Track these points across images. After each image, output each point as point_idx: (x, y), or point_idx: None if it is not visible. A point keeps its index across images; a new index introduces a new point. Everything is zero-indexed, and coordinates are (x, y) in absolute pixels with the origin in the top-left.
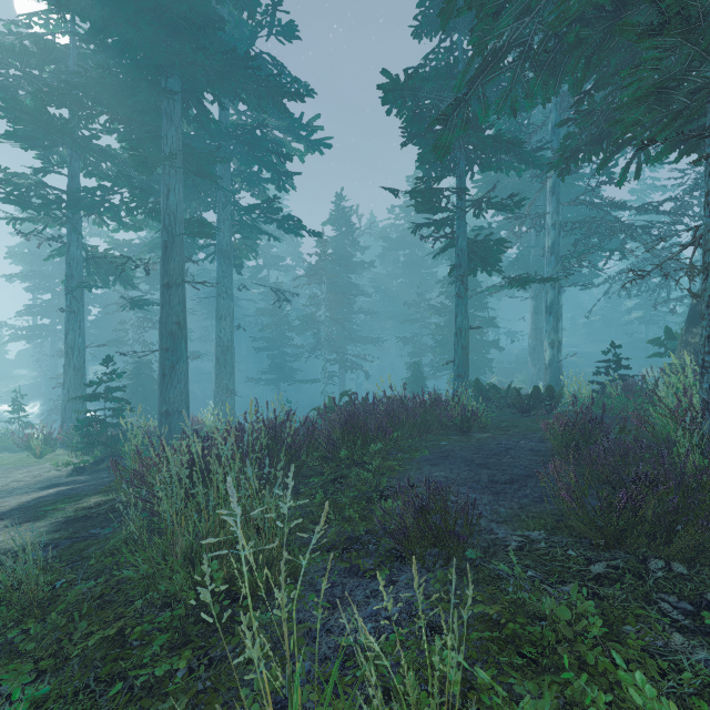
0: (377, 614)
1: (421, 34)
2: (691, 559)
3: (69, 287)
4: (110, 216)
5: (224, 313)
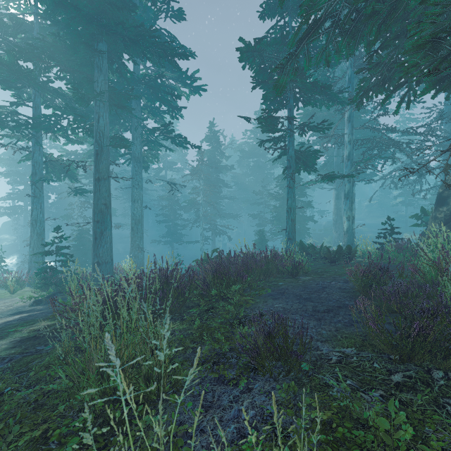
0: (238, 416)
1: (264, 17)
2: None
3: (33, 181)
4: (61, 134)
5: (137, 198)
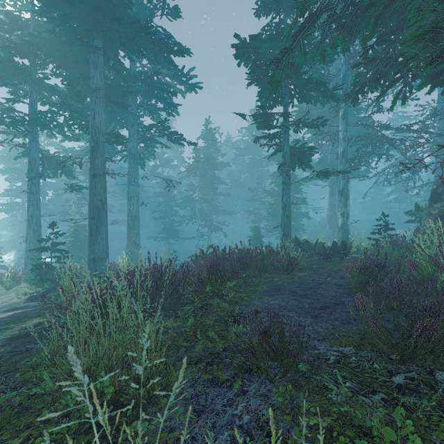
0: (232, 422)
1: (260, 14)
2: None
3: (30, 177)
4: (57, 131)
5: (133, 194)
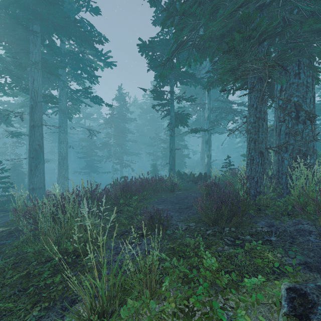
0: (133, 253)
1: (155, 24)
2: (237, 226)
3: None
4: None
5: (63, 140)
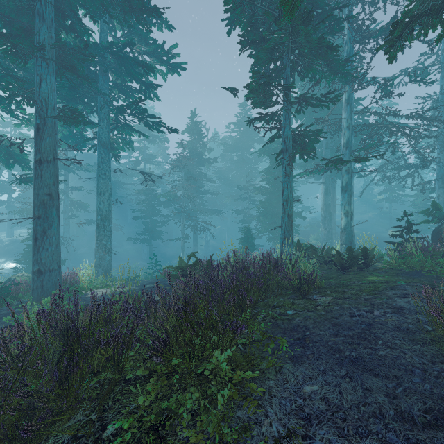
0: None
1: None
2: None
3: None
4: (1, 108)
5: (103, 190)
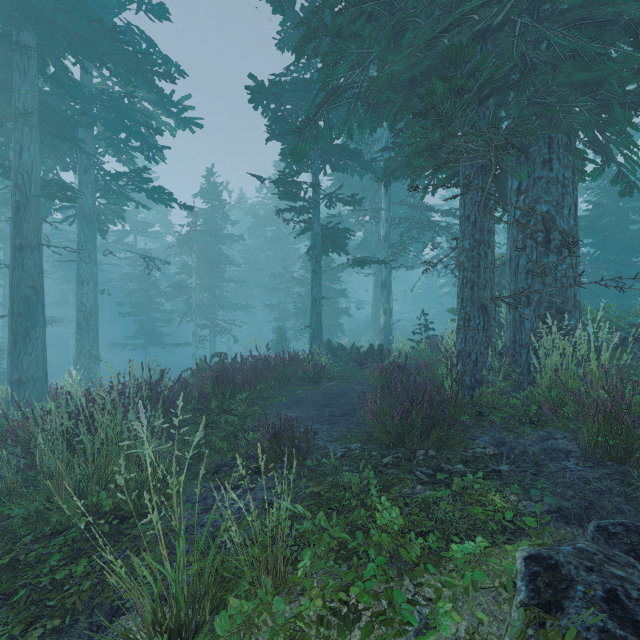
0: (240, 508)
1: (283, 48)
2: (440, 447)
3: None
4: None
5: (87, 277)
